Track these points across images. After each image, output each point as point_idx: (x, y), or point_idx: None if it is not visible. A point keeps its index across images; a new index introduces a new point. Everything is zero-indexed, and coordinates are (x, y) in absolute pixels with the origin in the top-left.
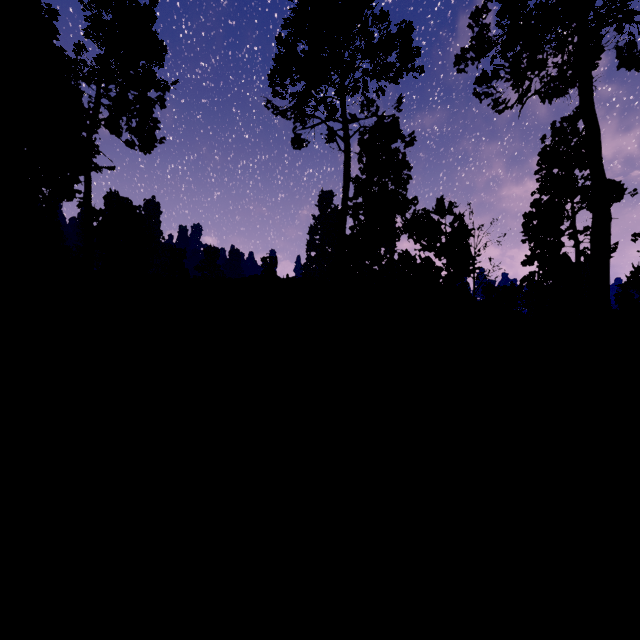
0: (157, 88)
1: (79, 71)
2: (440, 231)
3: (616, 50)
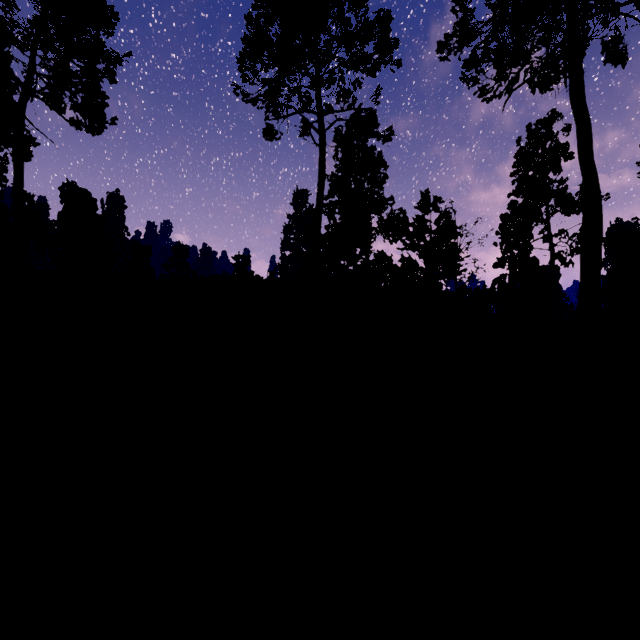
0: (106, 60)
1: (6, 31)
2: (425, 228)
3: (602, 44)
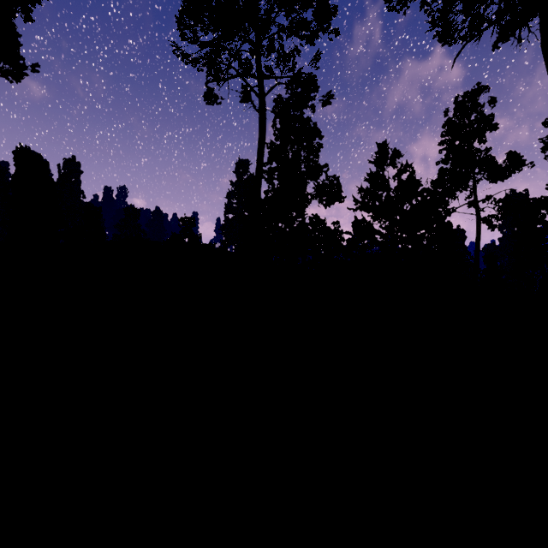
0: None
1: None
2: (383, 185)
3: None
